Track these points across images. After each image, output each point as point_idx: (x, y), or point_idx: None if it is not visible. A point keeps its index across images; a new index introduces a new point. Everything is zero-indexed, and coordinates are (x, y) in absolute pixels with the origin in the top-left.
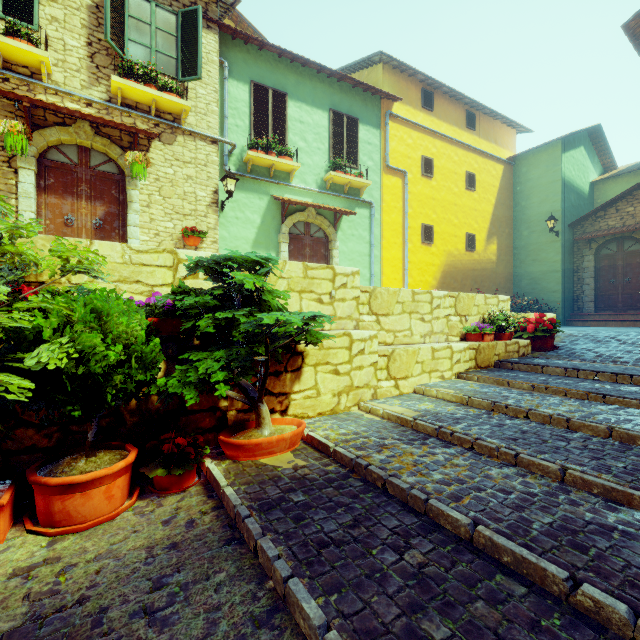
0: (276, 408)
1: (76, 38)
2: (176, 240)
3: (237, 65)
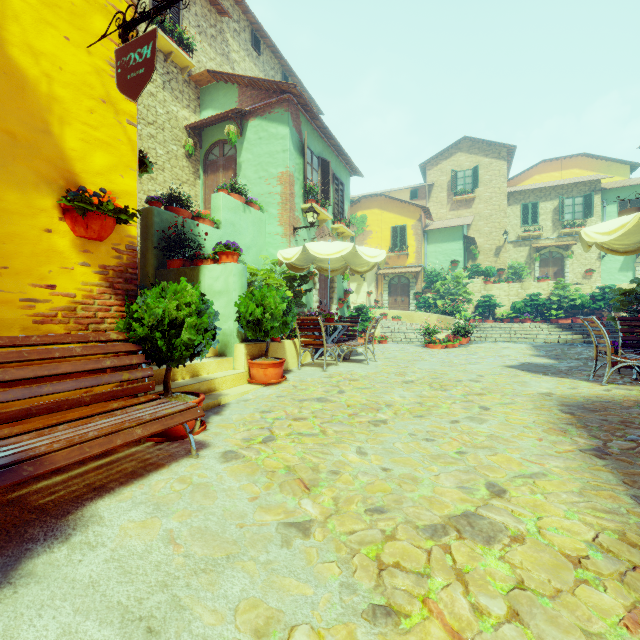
0: (616, 315)
1: (549, 221)
2: (582, 274)
3: (610, 198)
